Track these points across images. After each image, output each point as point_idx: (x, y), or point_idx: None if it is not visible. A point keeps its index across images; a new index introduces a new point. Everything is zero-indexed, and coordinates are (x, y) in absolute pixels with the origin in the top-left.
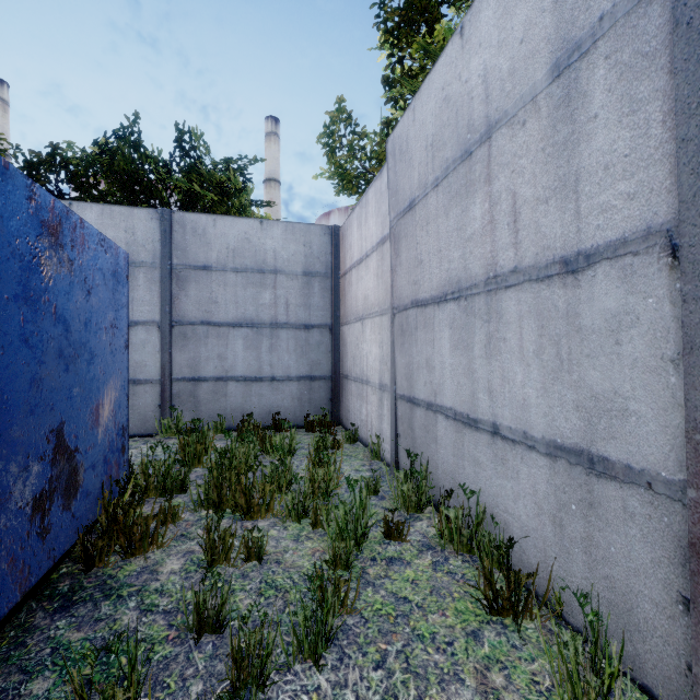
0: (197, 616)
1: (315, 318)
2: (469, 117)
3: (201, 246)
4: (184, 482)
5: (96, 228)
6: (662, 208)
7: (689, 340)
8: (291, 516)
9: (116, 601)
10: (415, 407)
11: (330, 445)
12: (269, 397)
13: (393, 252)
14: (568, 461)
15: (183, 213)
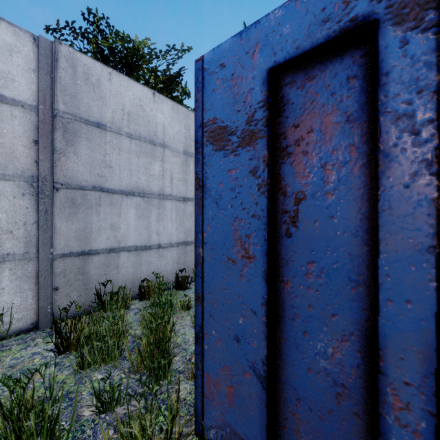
0: None
1: None
2: (156, 131)
3: None
4: None
5: None
6: None
7: None
8: None
9: None
10: (92, 256)
11: None
12: None
13: (62, 137)
14: (182, 245)
15: None
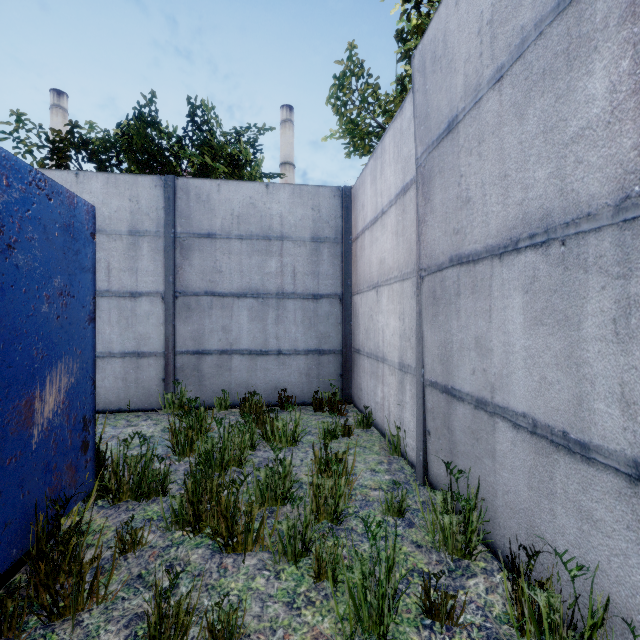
0: None
1: (324, 287)
2: None
3: (205, 213)
4: (163, 483)
5: (102, 197)
6: None
7: None
8: (286, 554)
9: None
10: (454, 401)
11: (340, 432)
12: (275, 372)
13: (420, 197)
14: None
15: (186, 179)
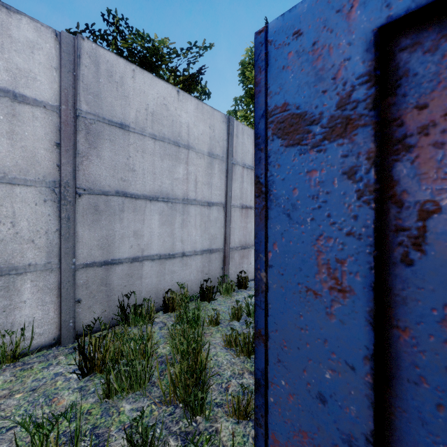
0: None
1: None
2: (180, 132)
3: None
4: None
5: None
6: (223, 200)
7: (227, 223)
8: None
9: None
10: (115, 266)
11: None
12: None
13: (85, 139)
14: (206, 253)
15: None
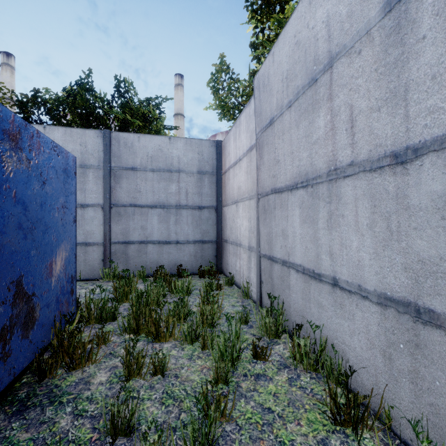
0: (112, 425)
1: (205, 202)
2: (315, 53)
3: (130, 154)
4: (114, 314)
5: (61, 142)
6: None
7: None
8: (187, 340)
9: (57, 406)
10: (273, 263)
11: (215, 287)
12: (175, 254)
13: (258, 155)
14: (396, 309)
15: (118, 133)
